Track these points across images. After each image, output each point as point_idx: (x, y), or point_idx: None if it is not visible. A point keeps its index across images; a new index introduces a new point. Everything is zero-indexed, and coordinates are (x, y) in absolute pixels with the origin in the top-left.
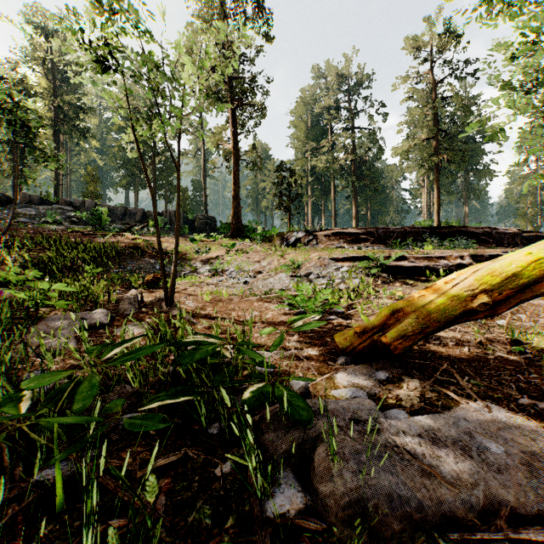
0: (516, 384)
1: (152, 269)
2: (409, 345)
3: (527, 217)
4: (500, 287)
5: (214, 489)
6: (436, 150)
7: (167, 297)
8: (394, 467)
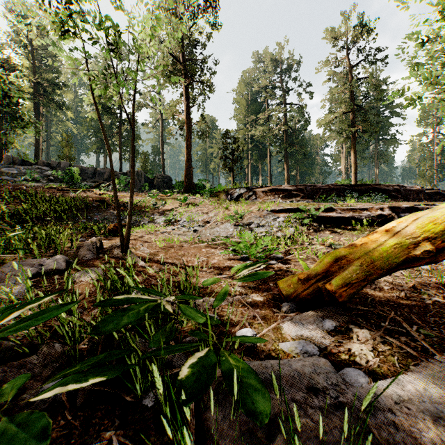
0: None
1: (115, 219)
2: (353, 292)
3: (426, 177)
4: (442, 235)
5: None
6: (353, 122)
7: (122, 244)
8: None
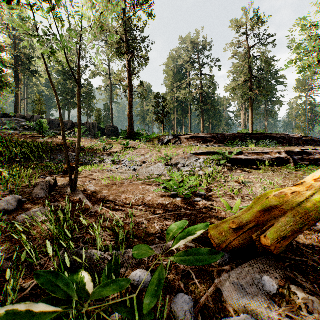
0: None
1: (73, 159)
2: (287, 244)
3: (301, 128)
4: None
5: None
6: (251, 88)
7: (71, 184)
8: None
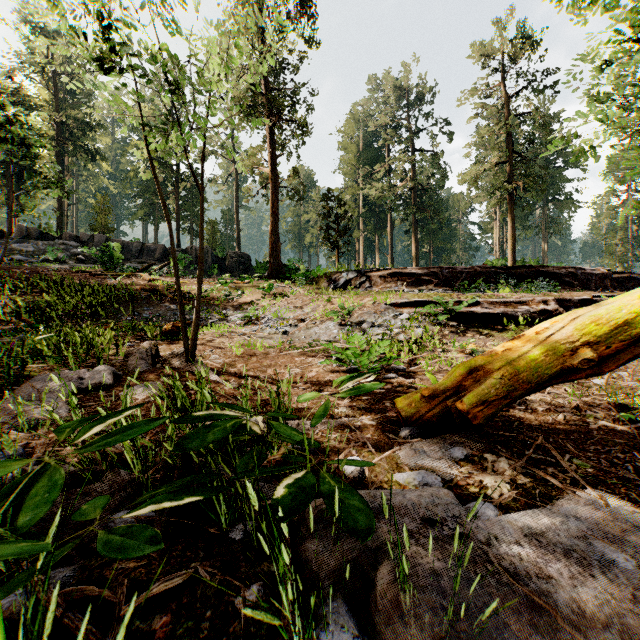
0: (632, 464)
1: (173, 316)
2: (491, 413)
3: (616, 255)
4: (607, 339)
5: (232, 632)
6: (511, 177)
7: (187, 351)
8: (490, 596)
